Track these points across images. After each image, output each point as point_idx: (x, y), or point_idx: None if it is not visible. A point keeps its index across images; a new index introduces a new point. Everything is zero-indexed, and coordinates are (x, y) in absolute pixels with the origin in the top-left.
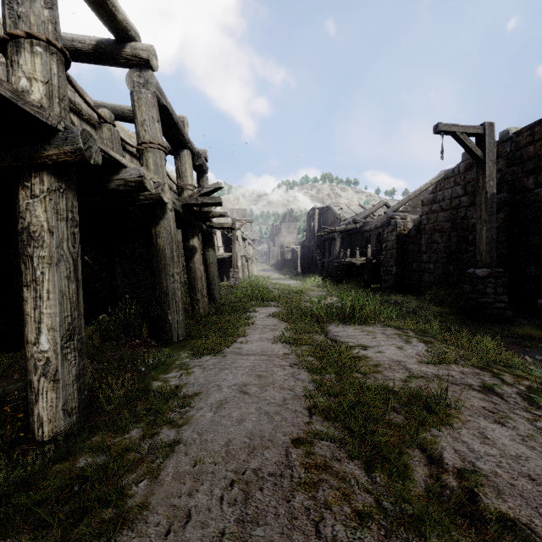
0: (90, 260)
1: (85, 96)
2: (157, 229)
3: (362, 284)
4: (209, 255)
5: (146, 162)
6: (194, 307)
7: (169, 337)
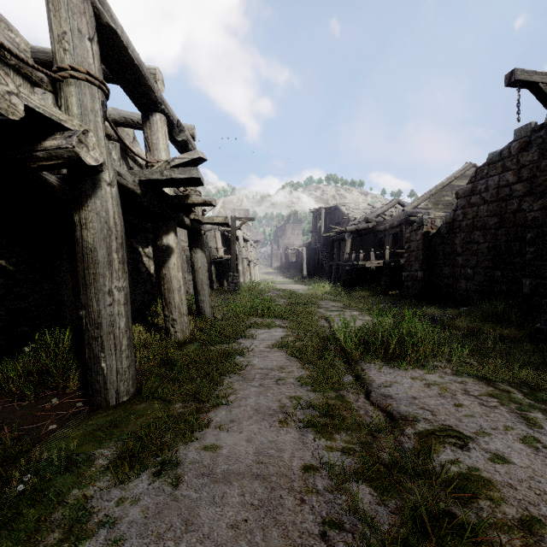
0: (10, 265)
1: (13, 34)
2: (82, 214)
3: (378, 290)
4: (197, 258)
5: (66, 101)
6: (169, 330)
7: (102, 398)
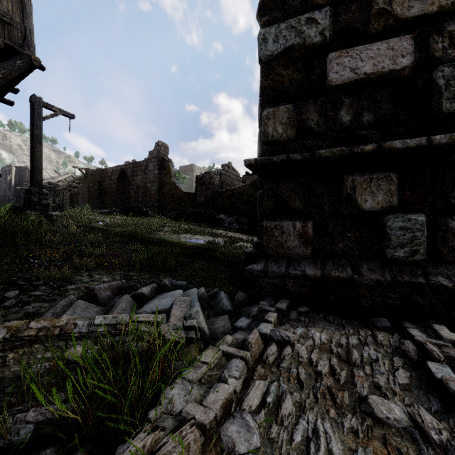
0: None
1: None
2: None
3: None
4: None
5: None
6: None
7: None
